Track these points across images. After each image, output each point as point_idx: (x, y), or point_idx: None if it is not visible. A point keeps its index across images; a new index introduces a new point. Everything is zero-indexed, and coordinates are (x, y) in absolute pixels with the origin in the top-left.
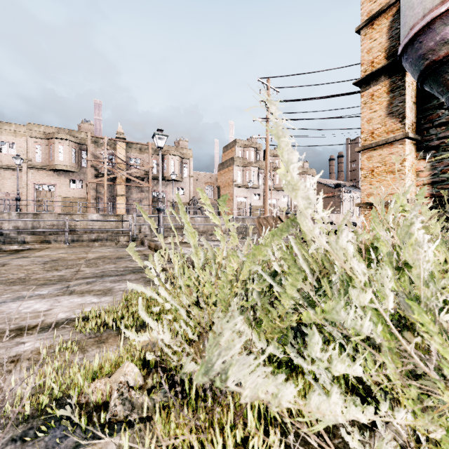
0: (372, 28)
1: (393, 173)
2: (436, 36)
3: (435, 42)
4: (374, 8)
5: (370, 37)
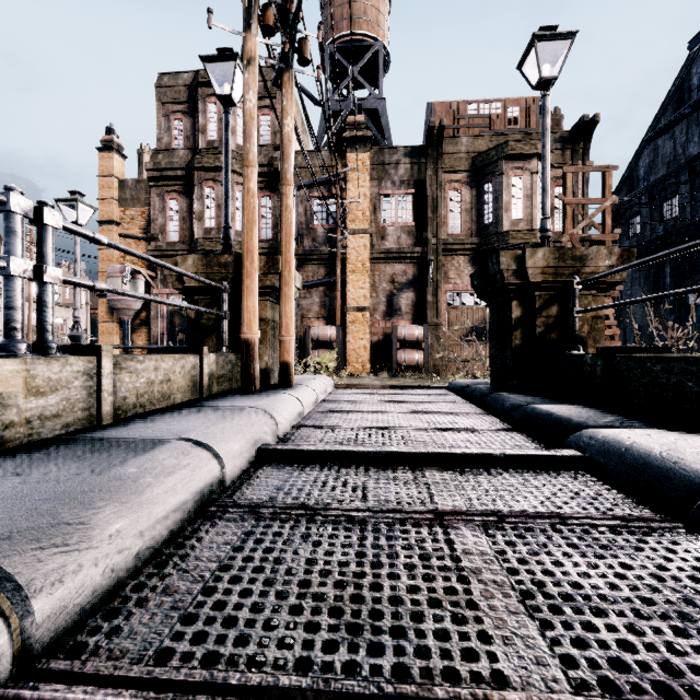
0: (103, 275)
1: (110, 334)
2: (114, 303)
3: (114, 304)
4: (104, 268)
5: (103, 278)
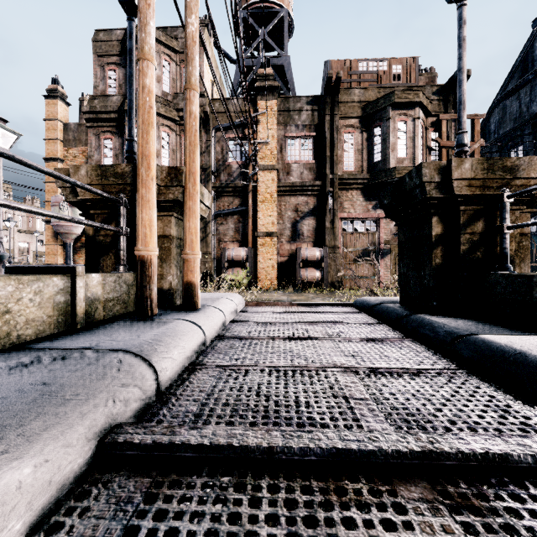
0: (49, 204)
1: (55, 255)
2: (57, 228)
3: (57, 229)
4: (50, 198)
5: (48, 207)
